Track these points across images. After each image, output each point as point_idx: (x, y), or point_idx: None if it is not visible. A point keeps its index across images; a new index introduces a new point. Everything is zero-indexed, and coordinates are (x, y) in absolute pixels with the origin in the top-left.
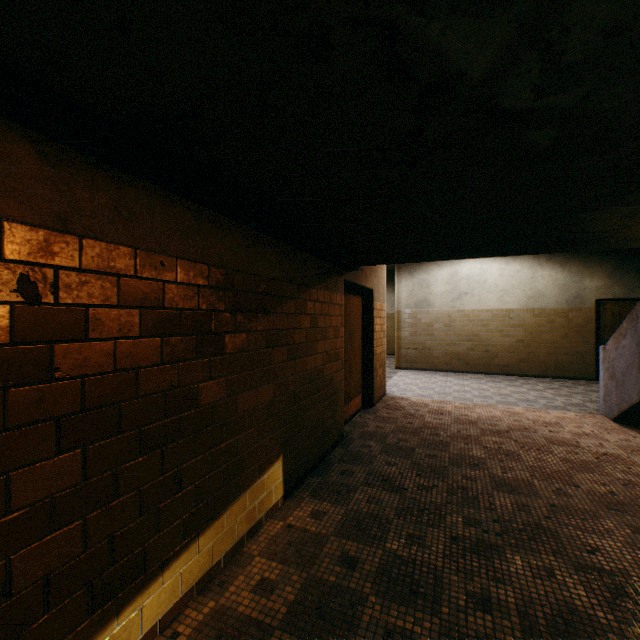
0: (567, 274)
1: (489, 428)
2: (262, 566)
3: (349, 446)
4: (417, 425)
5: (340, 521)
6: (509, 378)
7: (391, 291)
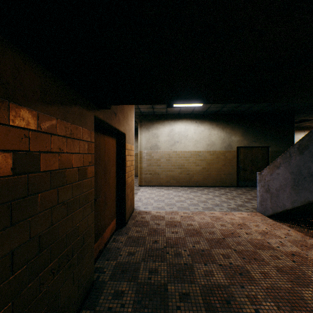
0: (225, 133)
1: (211, 237)
2: None
3: (98, 301)
4: (162, 244)
5: None
6: (200, 188)
7: (135, 140)
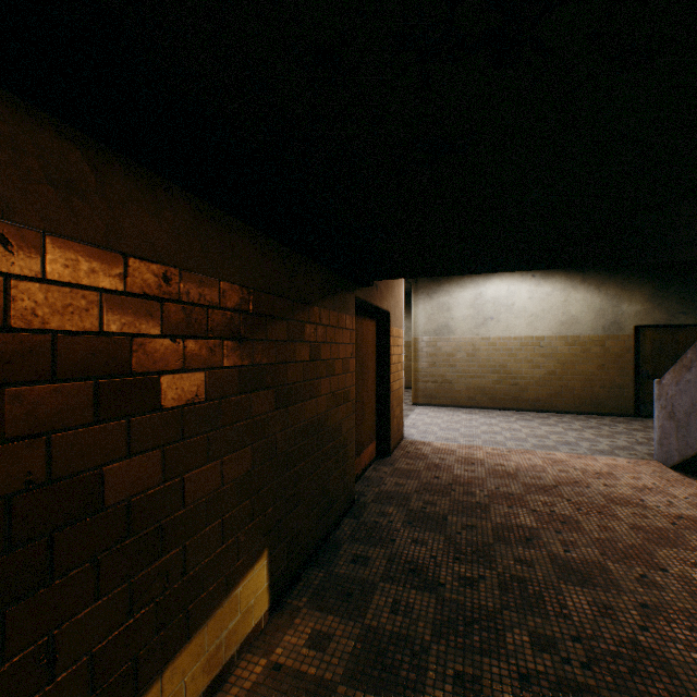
0: (603, 297)
1: (533, 482)
2: None
3: (362, 515)
4: (445, 480)
5: (353, 652)
6: (540, 415)
7: (405, 316)
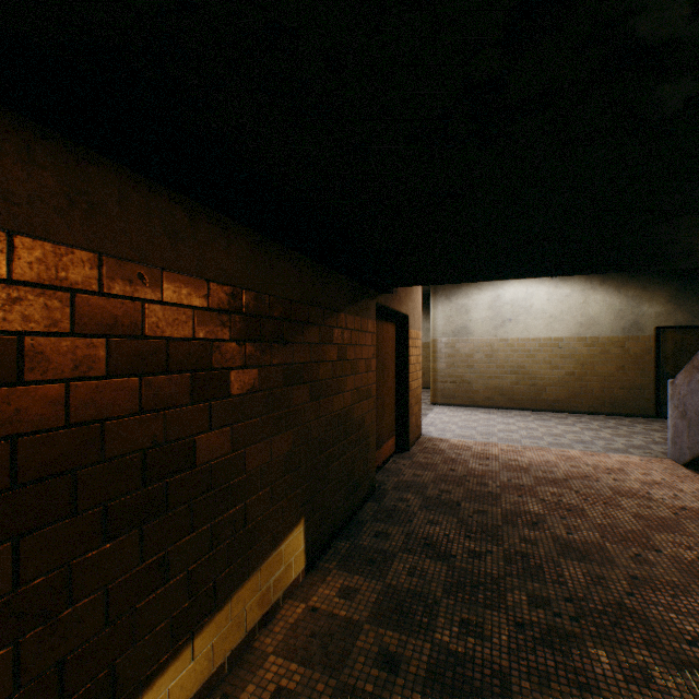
0: (623, 299)
1: (544, 476)
2: (278, 669)
3: (383, 500)
4: (460, 473)
5: (376, 602)
6: (559, 415)
7: (425, 318)
